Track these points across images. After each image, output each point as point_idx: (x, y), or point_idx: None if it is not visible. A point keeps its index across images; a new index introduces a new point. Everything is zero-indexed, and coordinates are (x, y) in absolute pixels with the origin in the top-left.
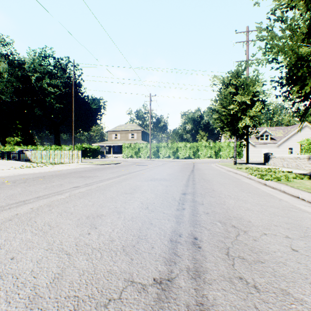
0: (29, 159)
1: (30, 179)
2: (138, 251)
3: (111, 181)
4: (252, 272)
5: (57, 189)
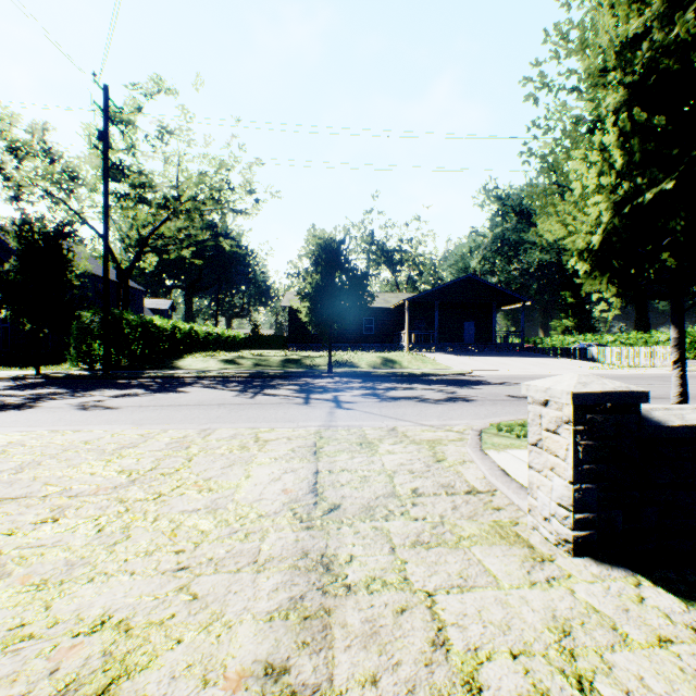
0: (594, 359)
1: (609, 378)
2: (659, 395)
3: (690, 385)
4: (694, 401)
5: (632, 383)
